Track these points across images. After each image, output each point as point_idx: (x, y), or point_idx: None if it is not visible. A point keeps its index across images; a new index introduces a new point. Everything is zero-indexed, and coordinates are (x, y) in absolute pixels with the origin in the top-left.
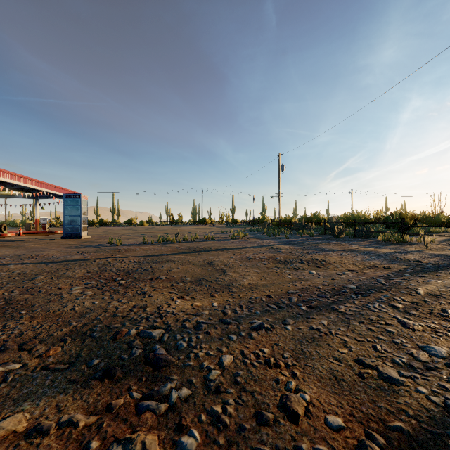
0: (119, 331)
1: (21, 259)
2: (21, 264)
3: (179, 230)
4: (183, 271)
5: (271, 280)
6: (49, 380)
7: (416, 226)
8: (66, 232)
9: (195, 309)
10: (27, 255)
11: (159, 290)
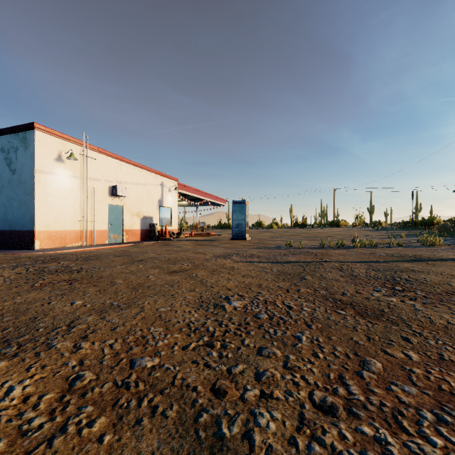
0: None
1: (244, 257)
2: (262, 263)
3: (323, 234)
4: None
5: None
6: None
7: None
8: (234, 234)
9: None
10: (243, 254)
11: None
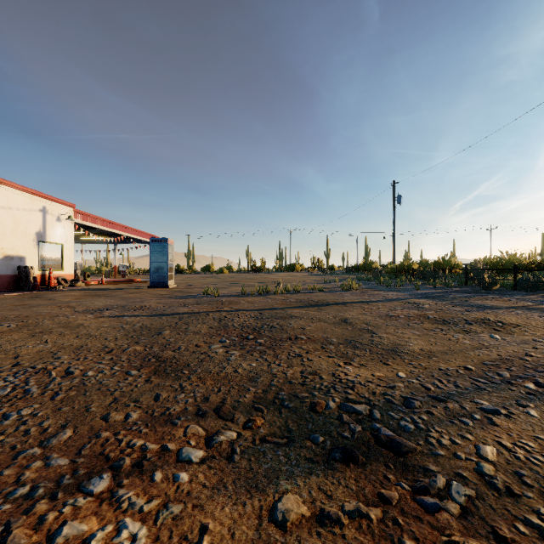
0: (315, 402)
1: (128, 310)
2: (135, 316)
3: (269, 279)
4: (319, 330)
5: (445, 345)
6: (281, 455)
7: None
8: (152, 280)
9: (382, 380)
10: (131, 306)
11: (312, 352)
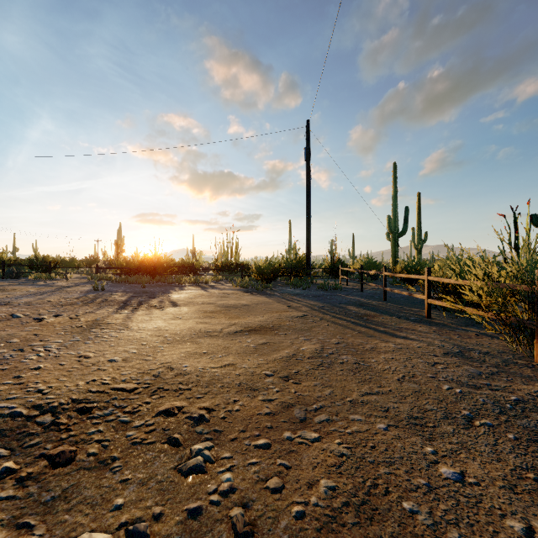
0: None
1: None
2: None
3: None
4: None
5: None
6: None
7: (60, 268)
8: None
9: None
10: None
11: None
